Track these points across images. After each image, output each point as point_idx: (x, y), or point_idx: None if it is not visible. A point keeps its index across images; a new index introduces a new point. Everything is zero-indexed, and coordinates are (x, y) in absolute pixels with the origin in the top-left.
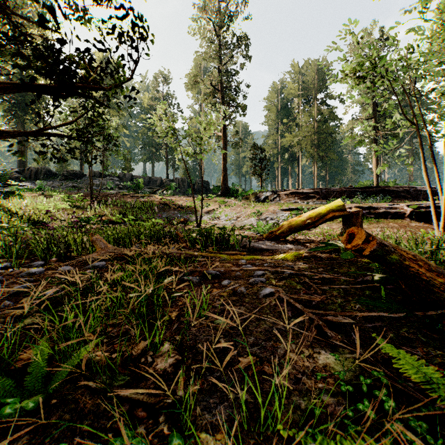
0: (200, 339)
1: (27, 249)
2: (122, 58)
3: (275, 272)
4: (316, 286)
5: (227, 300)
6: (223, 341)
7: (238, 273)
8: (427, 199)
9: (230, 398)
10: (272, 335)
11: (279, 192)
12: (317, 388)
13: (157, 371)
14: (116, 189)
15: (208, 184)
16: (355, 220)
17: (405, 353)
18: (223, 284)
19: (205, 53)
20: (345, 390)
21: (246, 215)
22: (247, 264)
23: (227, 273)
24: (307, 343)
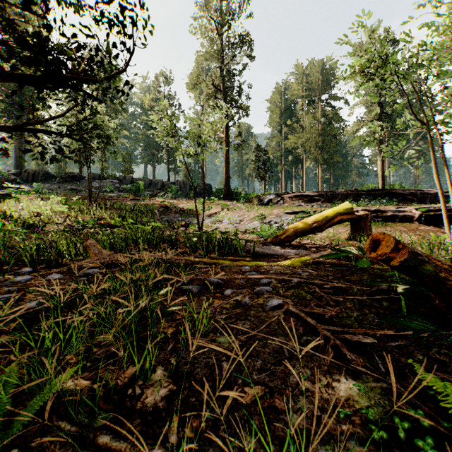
0: (199, 363)
1: (17, 255)
2: (114, 46)
3: (282, 280)
4: (328, 297)
5: (229, 313)
6: (226, 365)
7: (241, 281)
8: (434, 202)
9: (234, 445)
10: (282, 357)
11: (283, 195)
12: (341, 431)
13: (146, 407)
14: (116, 192)
15: (210, 187)
16: (364, 223)
17: (449, 388)
18: (226, 294)
19: (207, 52)
20: (379, 437)
21: (249, 219)
22: (251, 271)
23: (229, 281)
24: (324, 368)
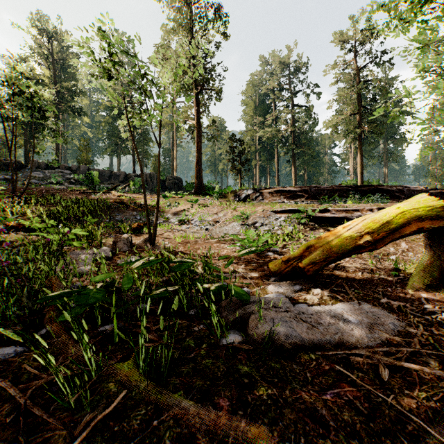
0: None
1: None
2: None
3: None
4: None
5: None
6: None
7: None
8: None
9: None
10: None
11: (262, 190)
12: None
13: None
14: (66, 184)
15: (180, 181)
16: None
17: None
18: None
19: (175, 20)
20: None
21: (226, 219)
22: None
23: None
24: None
